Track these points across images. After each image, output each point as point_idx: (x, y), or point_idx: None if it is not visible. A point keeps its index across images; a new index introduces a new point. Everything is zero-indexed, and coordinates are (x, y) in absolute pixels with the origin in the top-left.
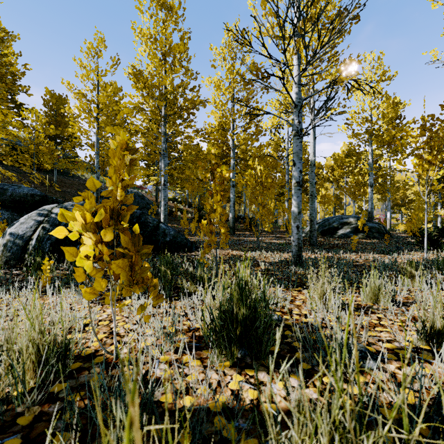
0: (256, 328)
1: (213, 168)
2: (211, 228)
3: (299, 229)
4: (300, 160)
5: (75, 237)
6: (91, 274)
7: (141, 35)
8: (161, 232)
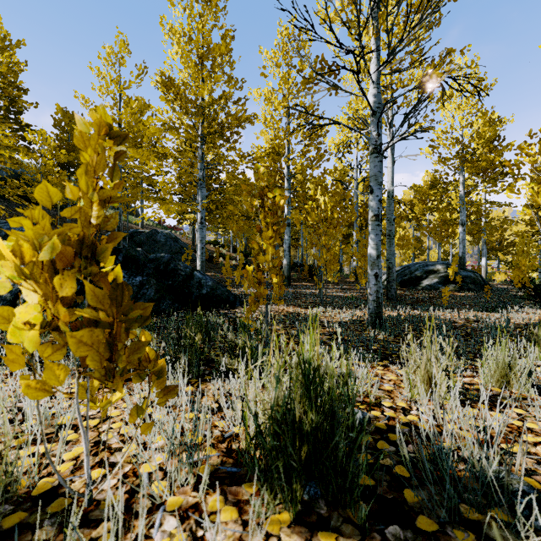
0: (335, 449)
1: (262, 193)
2: (260, 277)
3: (378, 279)
4: (379, 186)
5: (4, 289)
6: (44, 355)
7: (172, 32)
8: (196, 283)
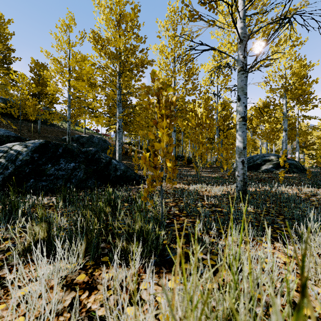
0: None
1: (158, 93)
2: (156, 162)
3: (244, 164)
4: (245, 95)
5: None
6: None
7: (100, 5)
8: (113, 167)
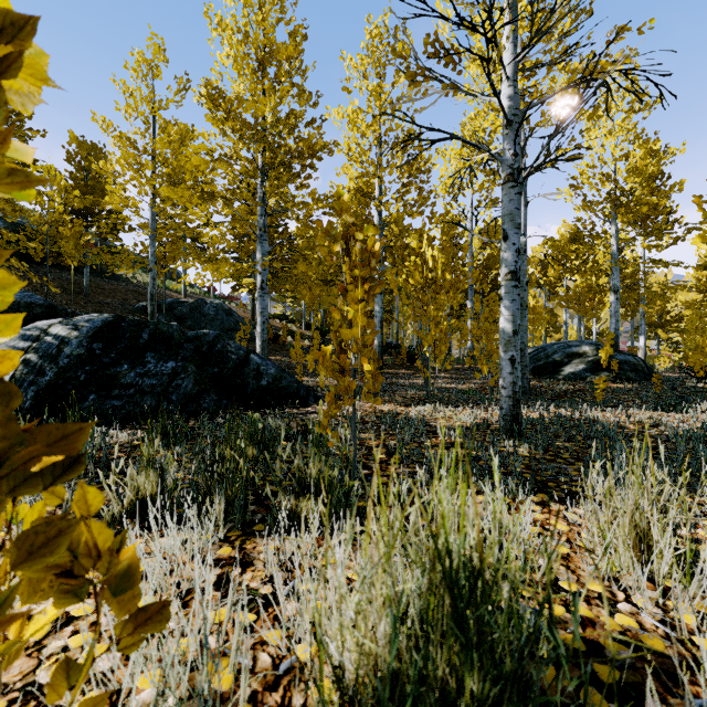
0: None
1: (347, 234)
2: (344, 362)
3: (515, 365)
4: (516, 229)
5: None
6: None
7: (222, 27)
8: (253, 370)
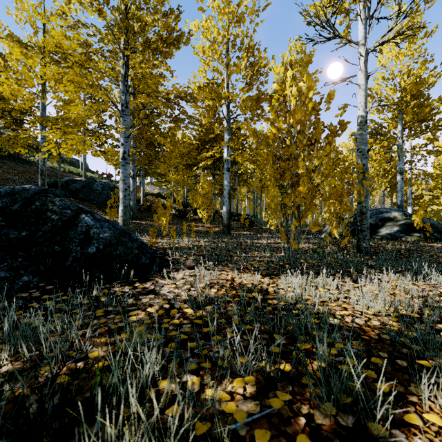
0: None
1: None
2: None
3: None
4: None
5: None
6: None
7: None
8: (80, 234)
